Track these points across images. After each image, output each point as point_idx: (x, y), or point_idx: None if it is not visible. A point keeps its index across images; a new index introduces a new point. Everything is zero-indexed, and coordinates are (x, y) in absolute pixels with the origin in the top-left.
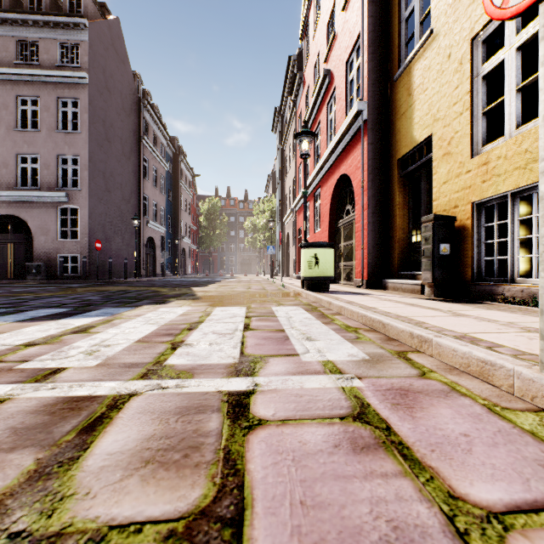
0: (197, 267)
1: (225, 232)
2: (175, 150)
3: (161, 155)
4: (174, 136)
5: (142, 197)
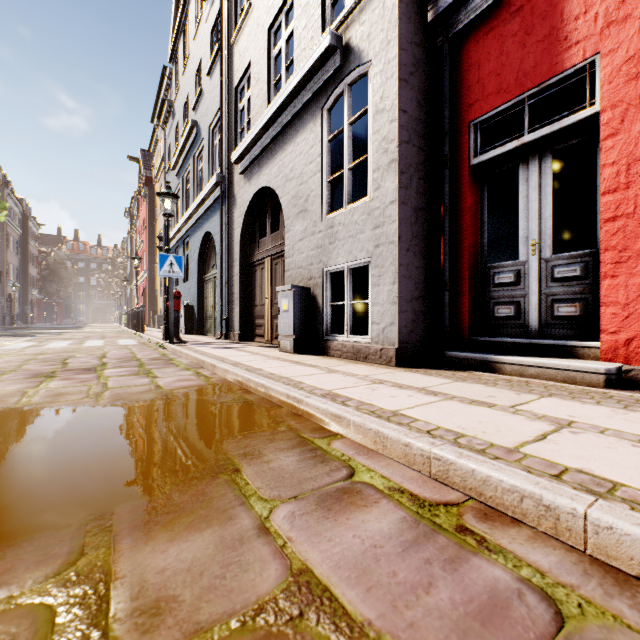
0: (45, 316)
1: (75, 281)
2: (24, 211)
3: (16, 224)
4: (23, 198)
5: (6, 264)
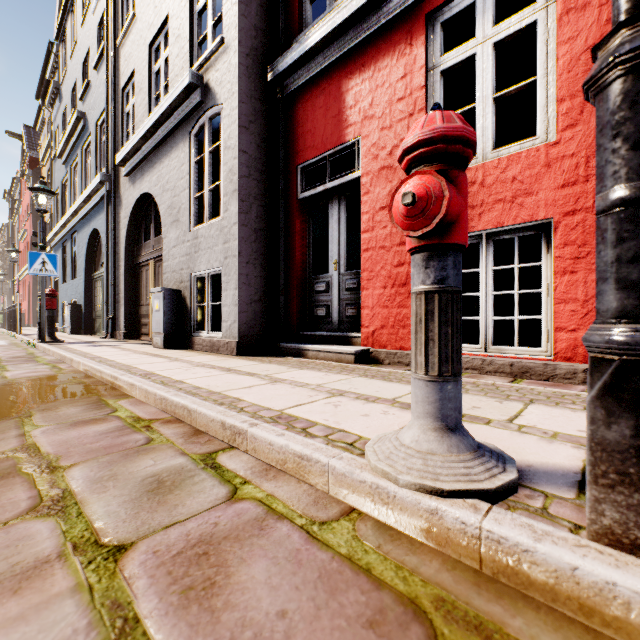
0: None
1: None
2: None
3: None
4: None
5: None
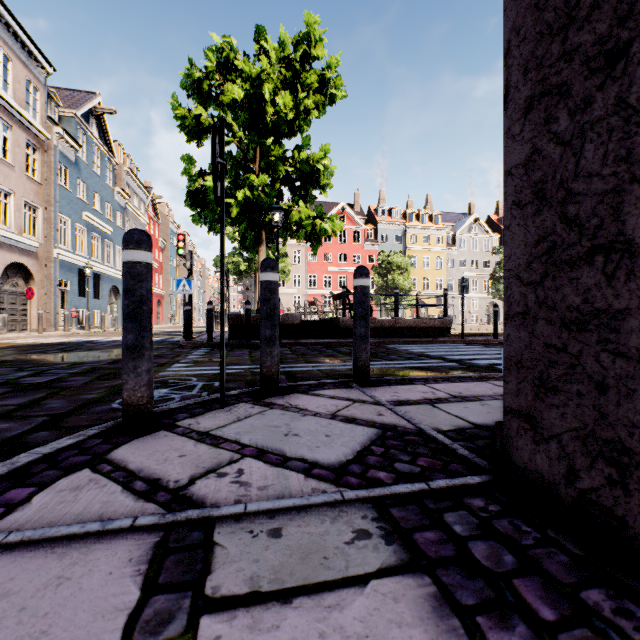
0: None
1: None
2: None
3: None
4: None
5: None
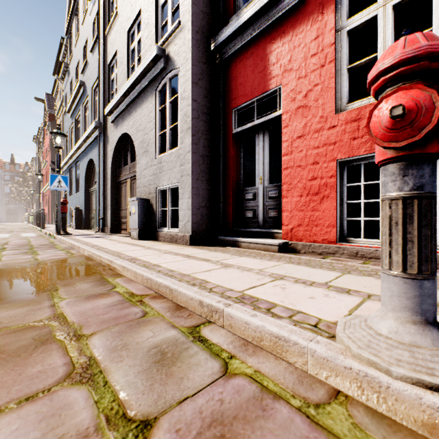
0: None
1: None
2: None
3: None
4: None
5: None
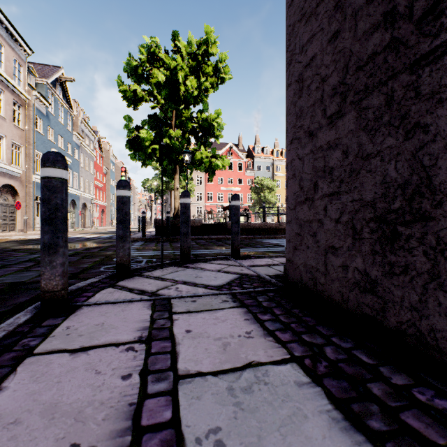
0: None
1: None
2: None
3: None
4: None
5: None
